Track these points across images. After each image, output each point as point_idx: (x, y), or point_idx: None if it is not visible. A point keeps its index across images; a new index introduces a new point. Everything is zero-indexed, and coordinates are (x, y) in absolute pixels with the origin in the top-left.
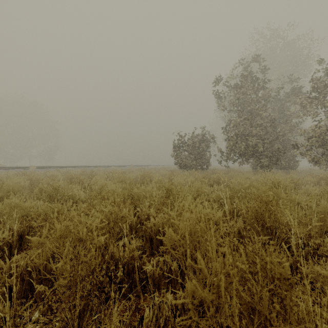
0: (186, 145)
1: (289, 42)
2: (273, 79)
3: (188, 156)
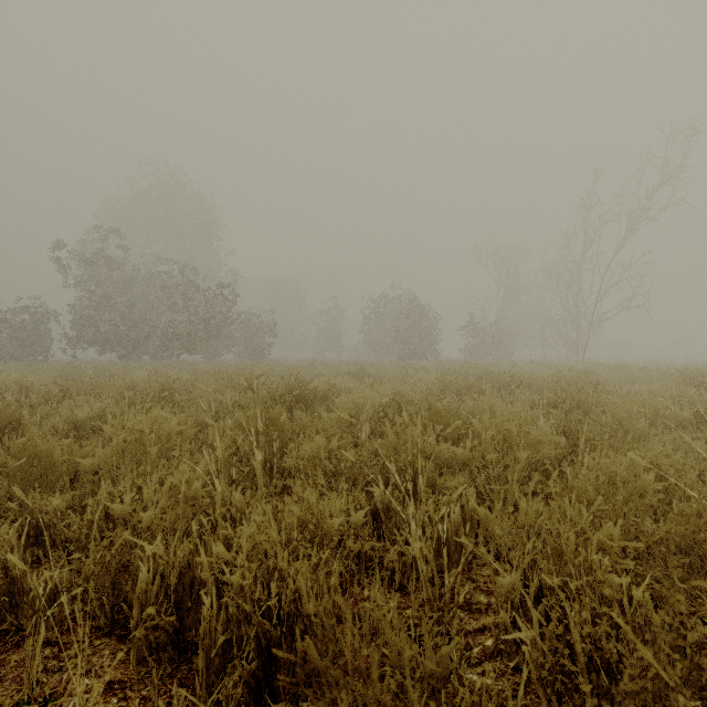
0: (2, 325)
1: (190, 198)
2: (147, 253)
3: (6, 341)
